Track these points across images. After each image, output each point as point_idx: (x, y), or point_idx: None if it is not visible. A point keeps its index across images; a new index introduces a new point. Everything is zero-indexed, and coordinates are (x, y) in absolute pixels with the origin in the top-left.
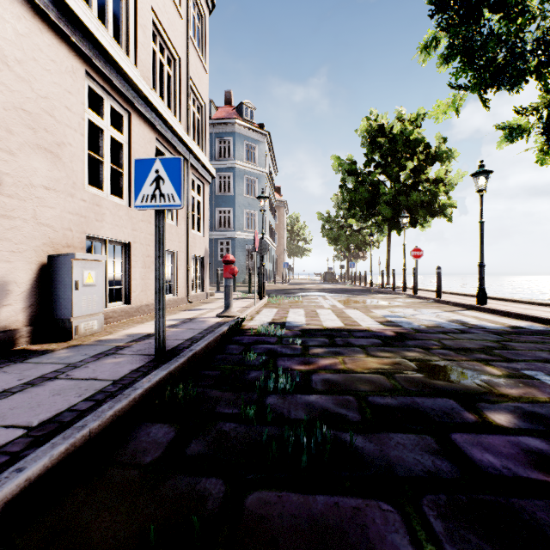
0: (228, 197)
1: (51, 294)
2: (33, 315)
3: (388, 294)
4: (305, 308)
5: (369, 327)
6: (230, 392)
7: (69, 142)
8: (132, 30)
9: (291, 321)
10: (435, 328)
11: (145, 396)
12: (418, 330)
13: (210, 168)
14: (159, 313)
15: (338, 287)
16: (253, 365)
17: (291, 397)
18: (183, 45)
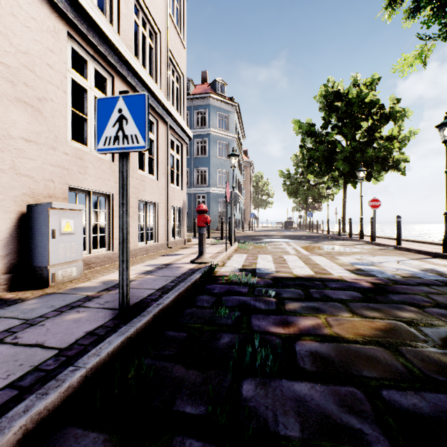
0: (204, 158)
1: (30, 242)
2: (12, 263)
3: (346, 240)
4: (272, 253)
5: (342, 276)
6: (196, 369)
7: (50, 97)
8: (115, 2)
9: (261, 268)
10: (412, 279)
11: (89, 377)
12: (395, 281)
13: (187, 130)
14: (122, 265)
15: (298, 234)
16: (224, 325)
17: (275, 384)
18: (163, 21)
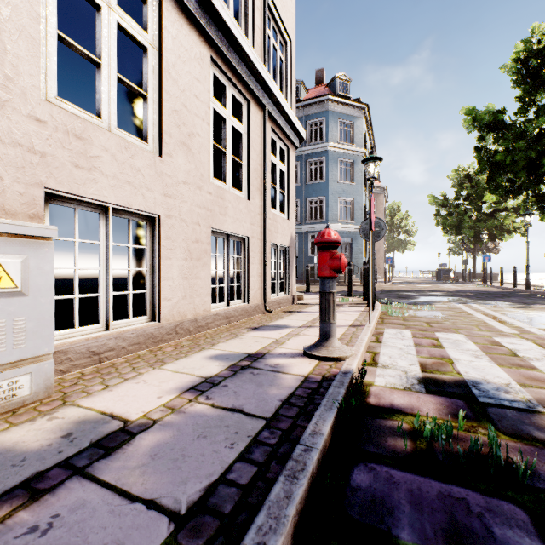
0: (319, 185)
1: None
2: None
3: None
4: (463, 331)
5: None
6: None
7: None
8: None
9: (480, 382)
10: None
11: None
12: None
13: (296, 123)
14: None
15: (468, 288)
16: None
17: None
18: None
